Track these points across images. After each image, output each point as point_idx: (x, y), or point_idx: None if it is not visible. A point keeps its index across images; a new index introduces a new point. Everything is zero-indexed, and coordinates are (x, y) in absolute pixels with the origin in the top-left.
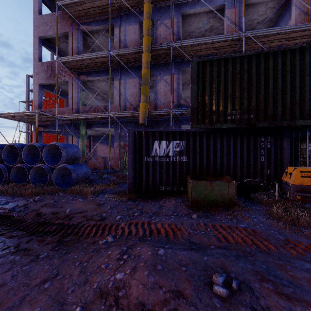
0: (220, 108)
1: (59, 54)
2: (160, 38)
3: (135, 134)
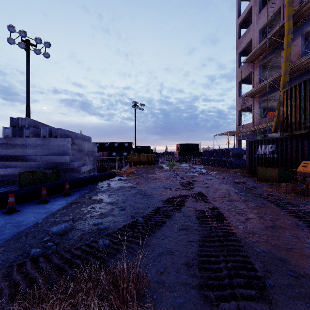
0: (297, 119)
1: None
2: None
3: (249, 142)
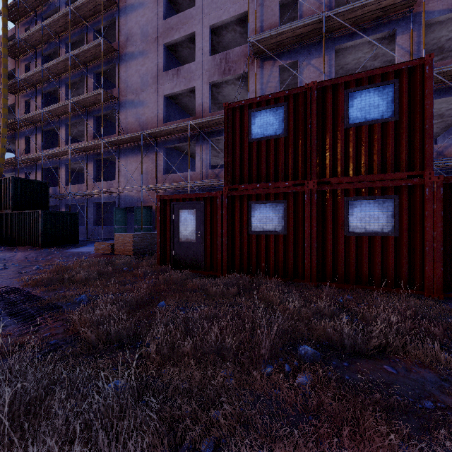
0: None
1: (10, 151)
2: (33, 148)
3: None
